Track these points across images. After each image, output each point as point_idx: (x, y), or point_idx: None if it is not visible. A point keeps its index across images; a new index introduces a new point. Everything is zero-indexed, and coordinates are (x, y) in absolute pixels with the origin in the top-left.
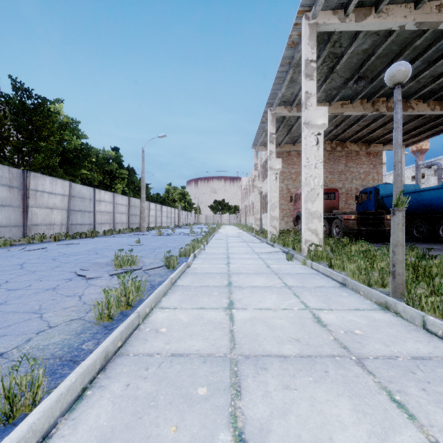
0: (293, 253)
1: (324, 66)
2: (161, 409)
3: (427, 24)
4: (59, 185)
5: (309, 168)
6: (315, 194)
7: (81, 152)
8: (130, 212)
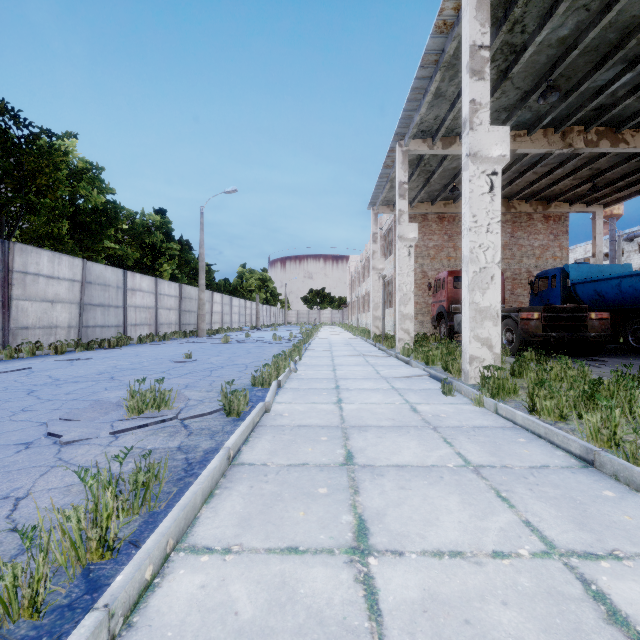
0: (450, 380)
1: (492, 69)
2: None
3: None
4: (66, 265)
5: (477, 232)
6: (487, 278)
7: (103, 214)
8: (182, 306)
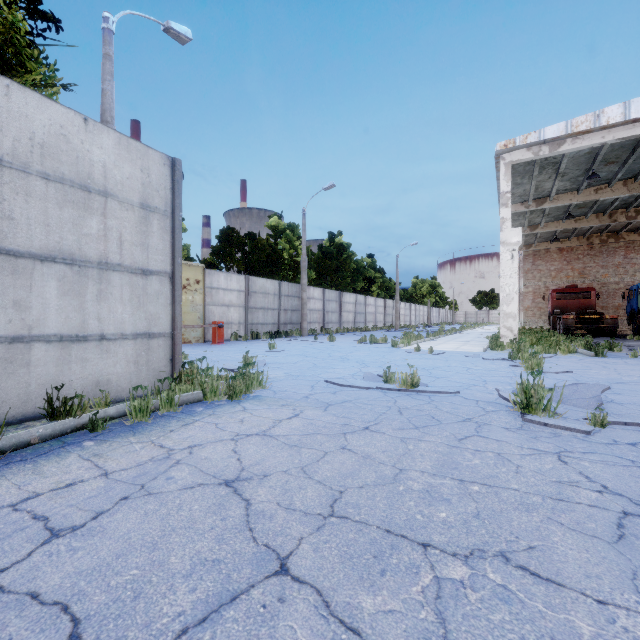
0: None
1: (536, 212)
2: (431, 343)
3: (589, 200)
4: (352, 297)
5: None
6: None
7: (357, 271)
8: (385, 312)
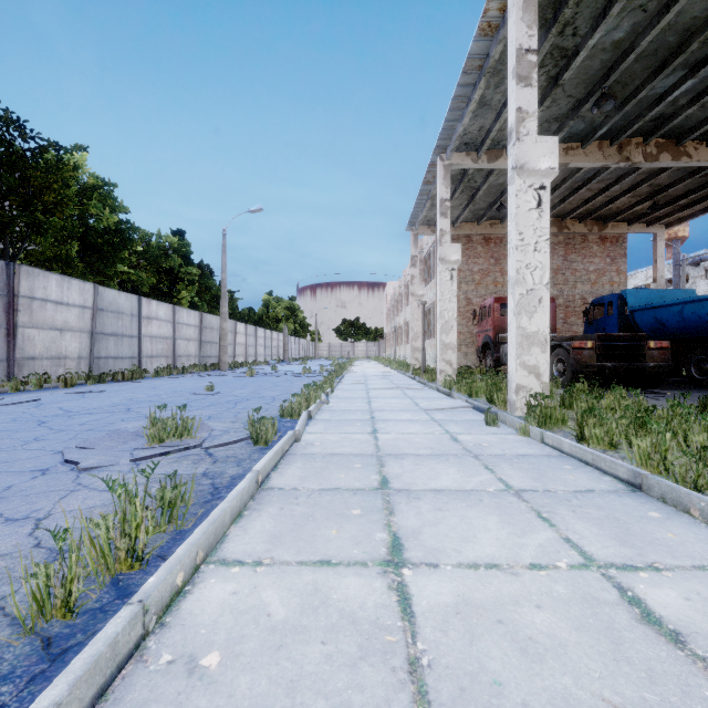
0: (495, 411)
1: (541, 75)
2: None
3: None
4: (76, 290)
5: (524, 251)
6: (535, 300)
7: (116, 235)
8: (202, 337)
